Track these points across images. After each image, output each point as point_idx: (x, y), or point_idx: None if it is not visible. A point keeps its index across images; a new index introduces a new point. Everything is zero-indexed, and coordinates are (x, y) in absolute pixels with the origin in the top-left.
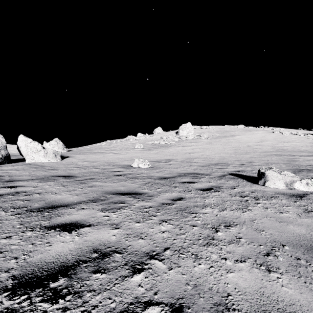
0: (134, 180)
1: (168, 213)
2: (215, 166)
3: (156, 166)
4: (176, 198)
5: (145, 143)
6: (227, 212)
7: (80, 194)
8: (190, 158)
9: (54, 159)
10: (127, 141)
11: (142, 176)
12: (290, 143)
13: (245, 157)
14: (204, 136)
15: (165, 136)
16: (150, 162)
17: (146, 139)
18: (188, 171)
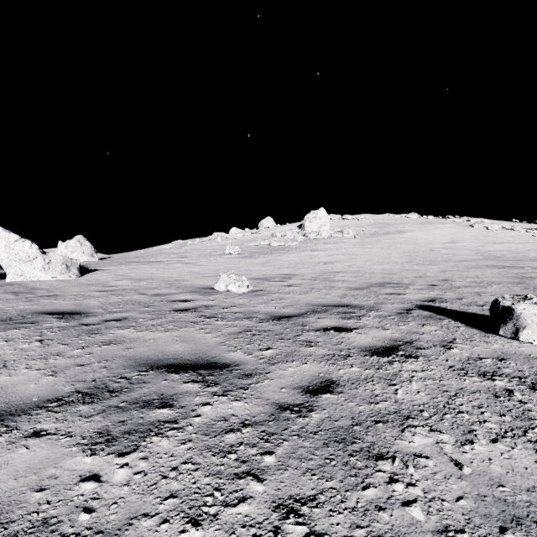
0: (213, 322)
1: (301, 457)
2: (380, 288)
3: (264, 288)
4: (317, 383)
5: (243, 244)
6: (484, 447)
7: (66, 369)
8: (327, 272)
9: (64, 274)
10: (212, 241)
11: (233, 312)
12: (505, 244)
13: (431, 270)
14: (349, 232)
15: (279, 232)
16: (251, 281)
17: (246, 238)
18: (328, 300)
